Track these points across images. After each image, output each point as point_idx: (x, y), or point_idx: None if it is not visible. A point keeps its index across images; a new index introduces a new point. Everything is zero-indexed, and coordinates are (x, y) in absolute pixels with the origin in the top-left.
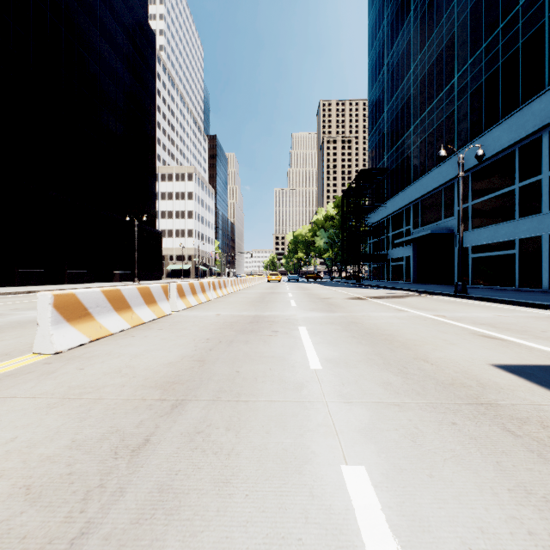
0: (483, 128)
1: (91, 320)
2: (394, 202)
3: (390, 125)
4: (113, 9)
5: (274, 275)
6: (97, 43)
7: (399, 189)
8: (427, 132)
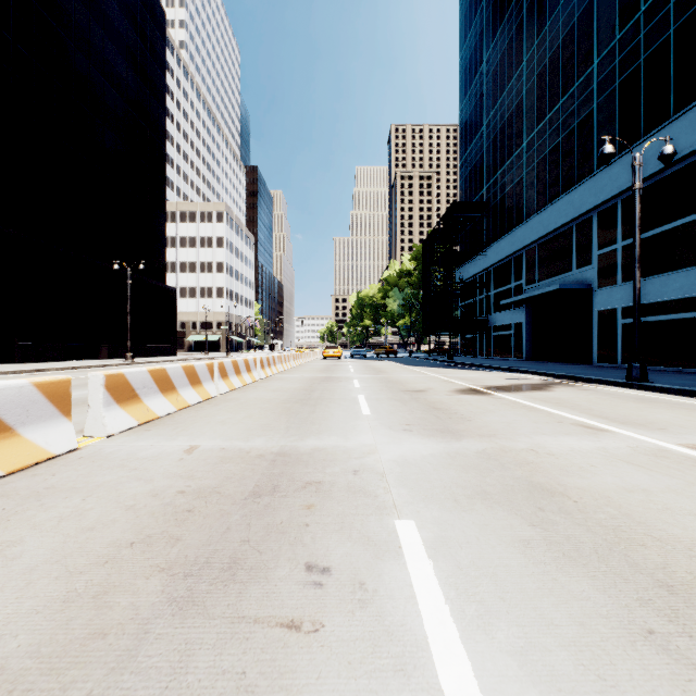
0: (641, 132)
1: None
2: (499, 248)
3: (492, 142)
4: None
5: (332, 349)
6: (71, 8)
7: (505, 230)
8: (549, 147)
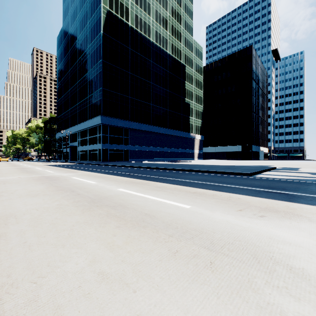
0: (81, 121)
1: None
2: (65, 132)
3: (64, 103)
4: None
5: (4, 158)
6: None
7: (66, 128)
8: (73, 114)
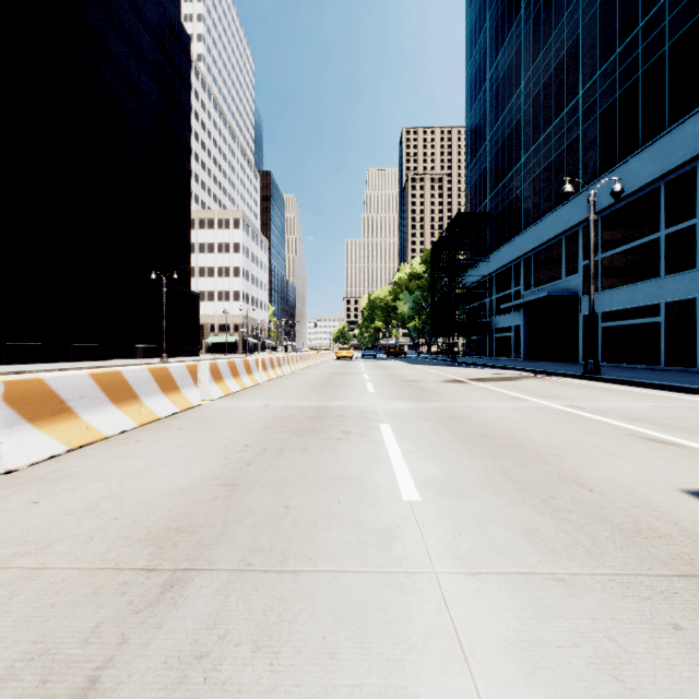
0: (617, 158)
1: (71, 419)
2: (500, 256)
3: (494, 156)
4: (135, 3)
5: (345, 350)
6: (113, 46)
7: (505, 239)
8: (543, 165)
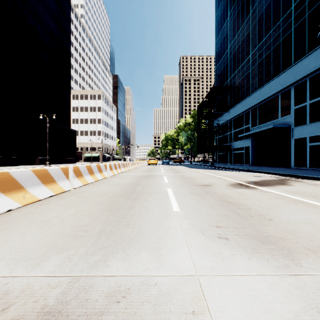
0: None
1: None
2: (236, 109)
3: (232, 56)
4: None
5: (152, 160)
6: None
7: (239, 100)
8: (264, 55)
